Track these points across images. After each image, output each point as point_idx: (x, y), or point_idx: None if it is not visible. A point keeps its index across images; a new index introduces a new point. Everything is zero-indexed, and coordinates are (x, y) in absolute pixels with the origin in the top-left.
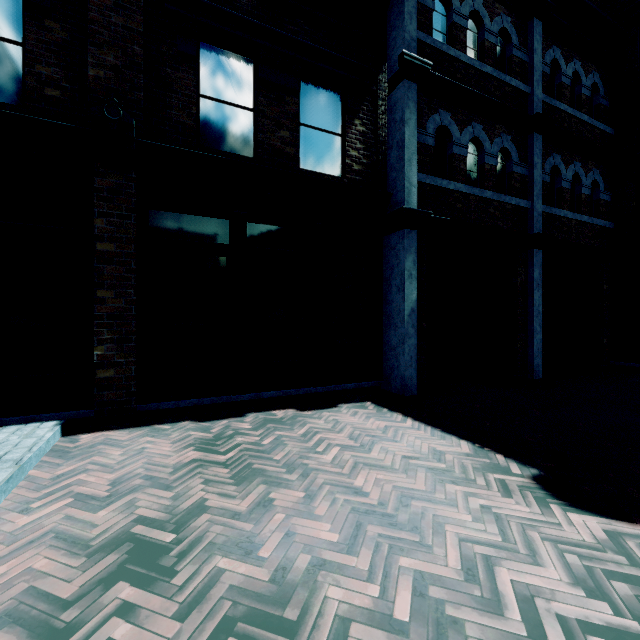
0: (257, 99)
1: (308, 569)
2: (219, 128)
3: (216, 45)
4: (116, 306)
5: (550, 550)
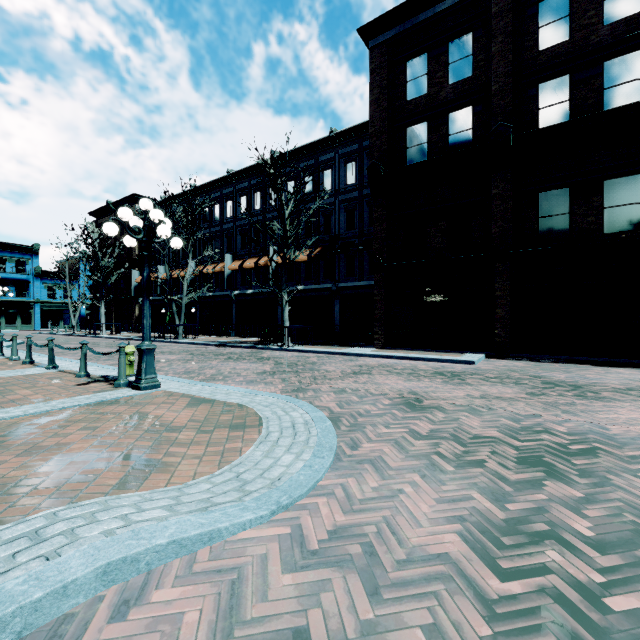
0: (571, 207)
1: (550, 376)
2: (549, 229)
3: (547, 191)
4: (502, 315)
5: (632, 386)
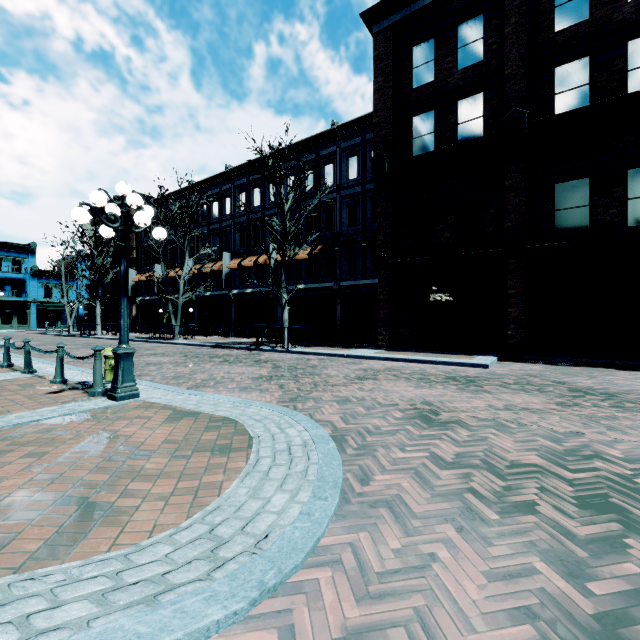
0: (591, 199)
1: (575, 382)
2: (566, 223)
3: (564, 182)
4: (515, 315)
5: None
